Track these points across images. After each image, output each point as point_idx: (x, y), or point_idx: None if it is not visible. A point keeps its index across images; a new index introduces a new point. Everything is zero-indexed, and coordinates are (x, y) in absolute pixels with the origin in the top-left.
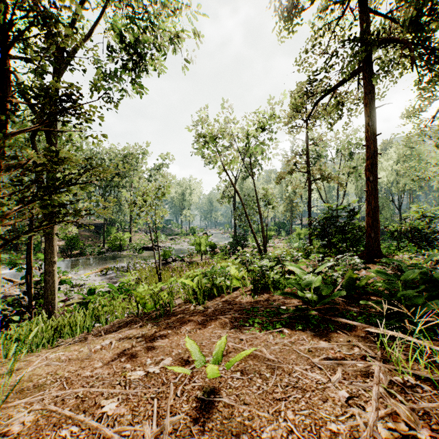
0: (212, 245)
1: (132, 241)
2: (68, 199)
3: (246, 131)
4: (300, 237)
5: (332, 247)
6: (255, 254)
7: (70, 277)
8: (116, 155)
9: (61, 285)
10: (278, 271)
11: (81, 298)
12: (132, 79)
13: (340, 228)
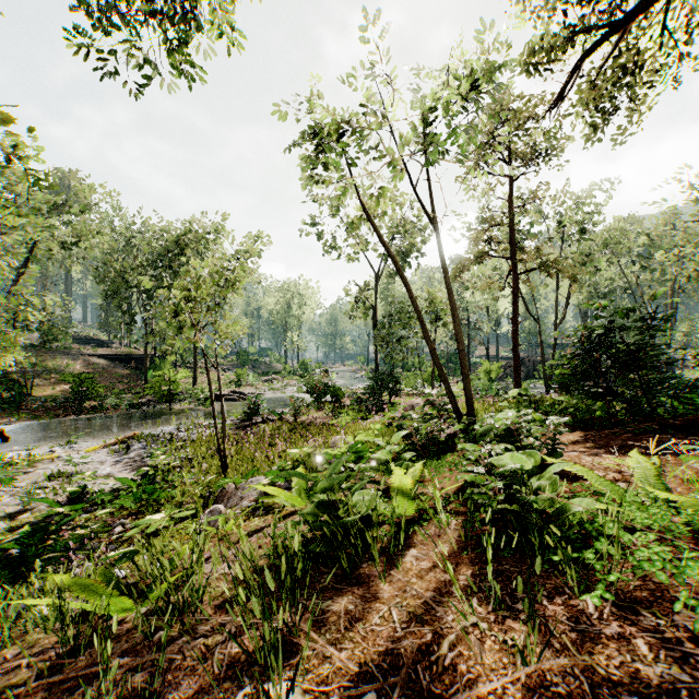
0: (336, 392)
1: (197, 385)
2: (5, 289)
3: (421, 106)
4: (489, 378)
5: (614, 400)
6: (431, 415)
7: (55, 456)
8: (170, 235)
9: (28, 475)
10: (548, 483)
11: (55, 508)
12: (167, 41)
13: (633, 356)
